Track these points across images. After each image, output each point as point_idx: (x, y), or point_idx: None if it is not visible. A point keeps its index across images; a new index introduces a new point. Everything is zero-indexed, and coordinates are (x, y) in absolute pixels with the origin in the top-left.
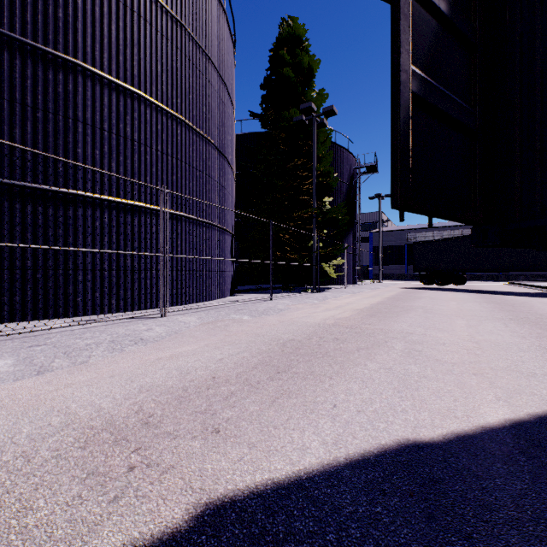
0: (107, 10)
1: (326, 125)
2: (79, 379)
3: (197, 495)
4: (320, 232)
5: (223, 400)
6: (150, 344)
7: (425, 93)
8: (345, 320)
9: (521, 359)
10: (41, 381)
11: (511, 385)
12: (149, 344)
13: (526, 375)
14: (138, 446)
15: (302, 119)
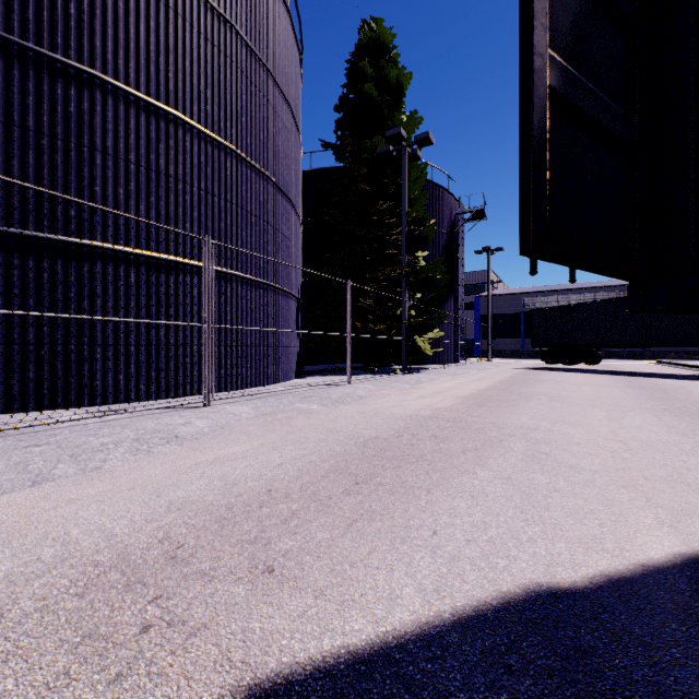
0: (134, 6)
1: (419, 157)
2: (87, 492)
3: (236, 672)
4: (411, 295)
5: (281, 523)
6: (188, 443)
7: (567, 90)
8: (446, 411)
9: (686, 465)
10: (36, 495)
11: (676, 503)
12: (186, 444)
13: (696, 488)
14: (159, 593)
15: (388, 149)
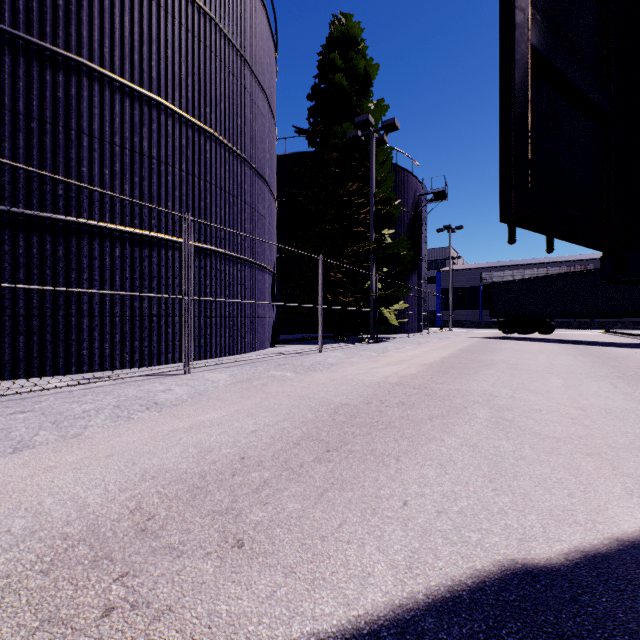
0: None
1: (385, 142)
2: (65, 459)
3: None
4: (378, 270)
5: (252, 493)
6: (167, 409)
7: (547, 50)
8: (411, 379)
9: None
10: (15, 463)
11: None
12: (165, 410)
13: None
14: (125, 570)
15: (357, 135)
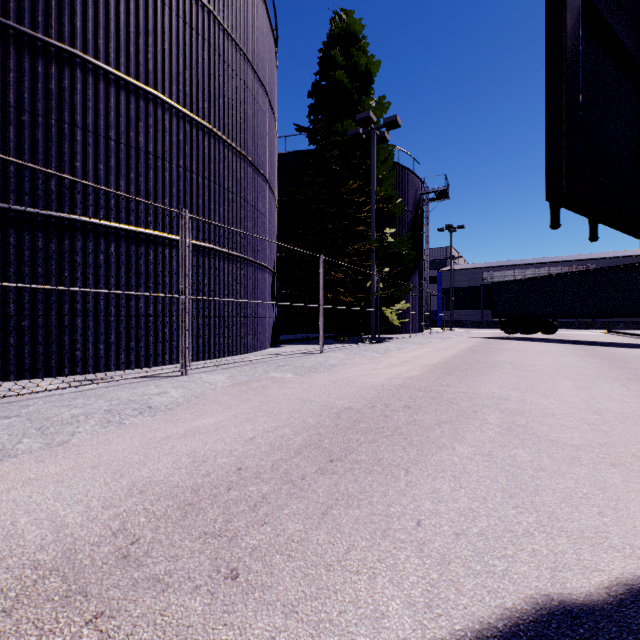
0: None
1: (387, 139)
2: (47, 470)
3: None
4: (380, 269)
5: (249, 511)
6: (161, 413)
7: None
8: (416, 380)
9: None
10: None
11: None
12: (159, 415)
13: None
14: (100, 609)
15: (358, 132)
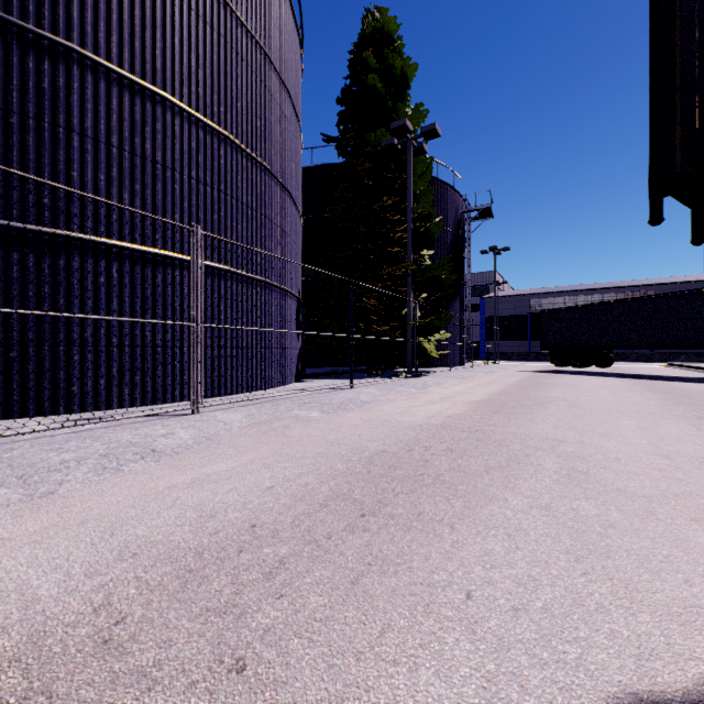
0: None
1: (425, 151)
2: (25, 528)
3: None
4: (417, 295)
5: (263, 579)
6: (166, 458)
7: None
8: (459, 419)
9: None
10: None
11: None
12: (164, 460)
13: None
14: None
15: (393, 143)
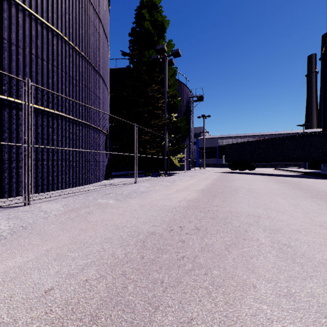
0: None
1: (173, 63)
2: None
3: None
4: (169, 135)
5: None
6: None
7: None
8: (196, 202)
9: None
10: None
11: None
12: None
13: None
14: None
15: (157, 57)
